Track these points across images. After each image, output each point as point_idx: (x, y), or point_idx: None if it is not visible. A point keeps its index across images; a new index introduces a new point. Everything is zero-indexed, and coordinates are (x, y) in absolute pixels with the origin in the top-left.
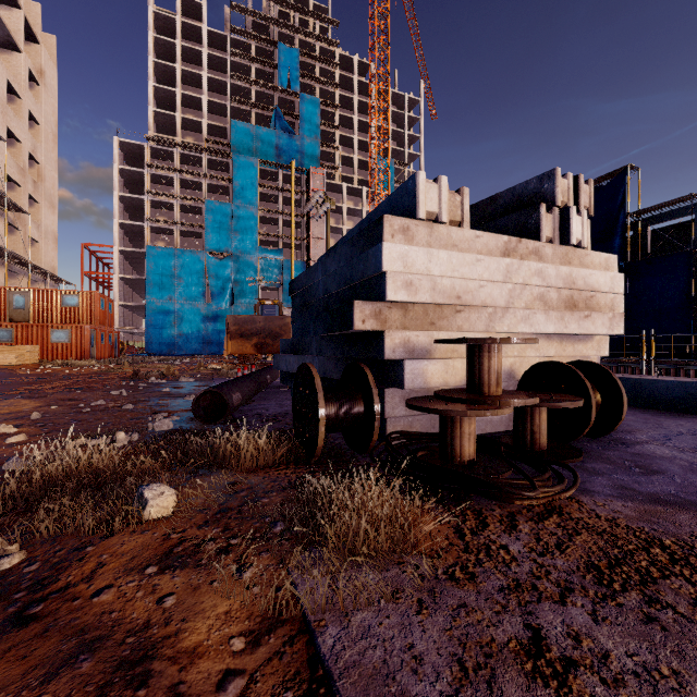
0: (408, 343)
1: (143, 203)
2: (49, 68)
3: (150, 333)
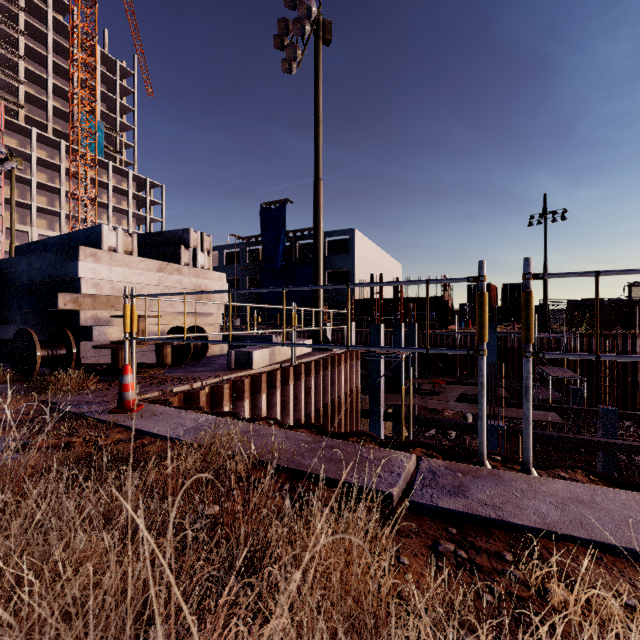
0: (97, 317)
1: None
2: None
3: None
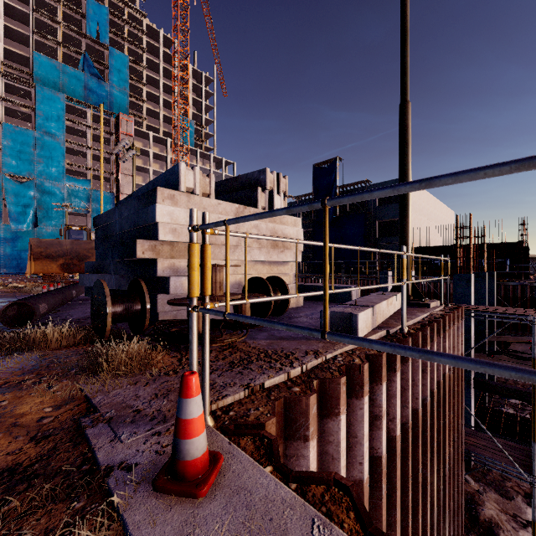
0: (174, 266)
1: None
2: None
3: None
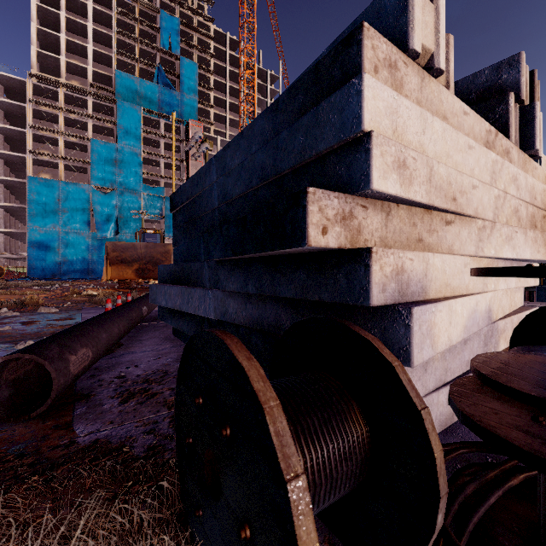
0: (402, 273)
1: (25, 136)
2: None
3: (33, 259)
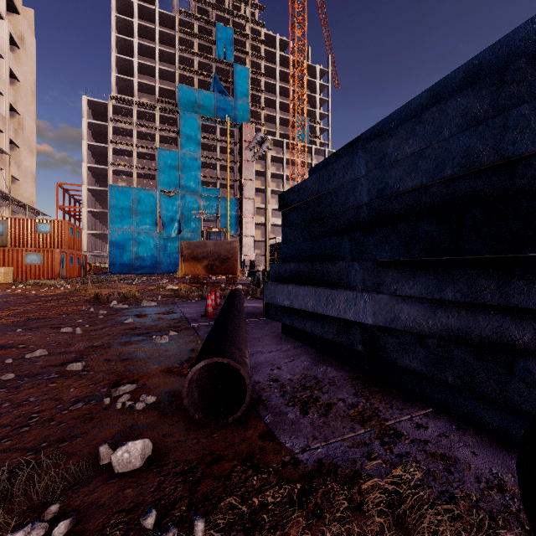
0: None
1: (107, 150)
2: (28, 35)
3: (113, 256)
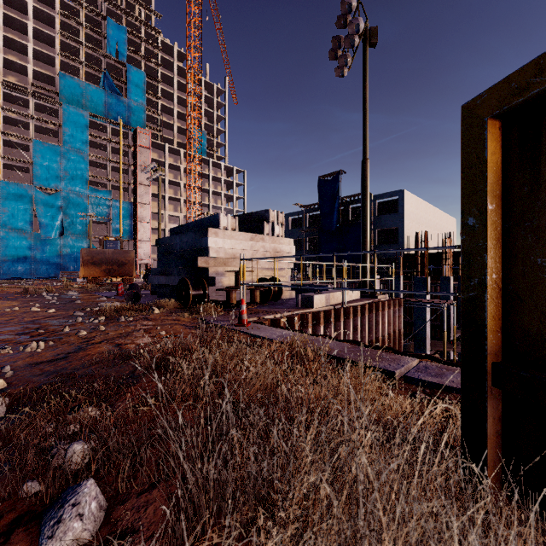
0: (217, 271)
1: None
2: None
3: None
